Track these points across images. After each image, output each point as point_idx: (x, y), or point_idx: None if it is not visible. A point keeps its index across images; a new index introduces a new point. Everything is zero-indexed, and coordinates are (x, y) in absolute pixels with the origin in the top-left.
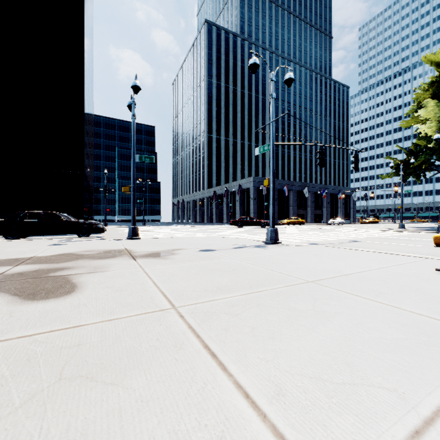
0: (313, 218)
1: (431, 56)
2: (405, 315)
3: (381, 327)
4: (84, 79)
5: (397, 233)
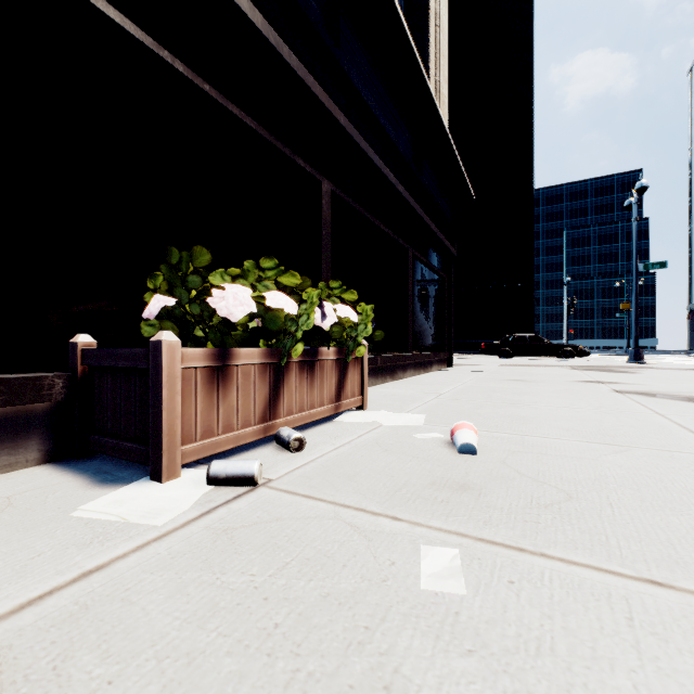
0: None
1: None
2: None
3: None
4: (532, 161)
5: None
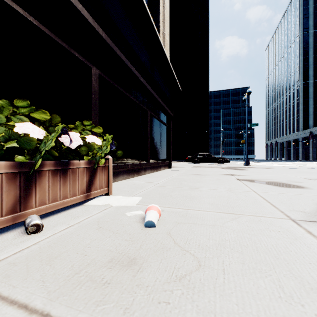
0: None
1: None
2: None
3: None
4: (208, 79)
5: None
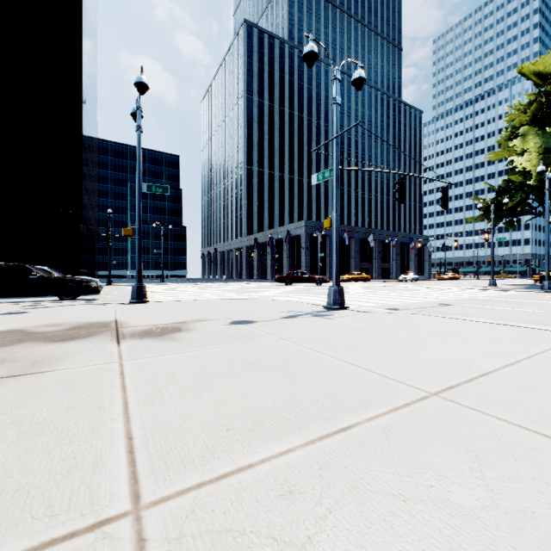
0: (379, 273)
1: (529, 69)
2: None
3: None
4: (81, 88)
5: (491, 292)
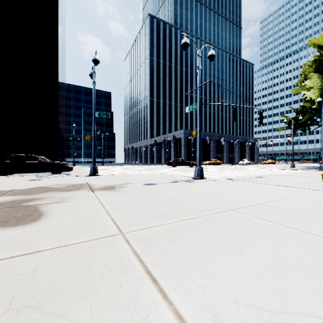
0: (227, 160)
1: (314, 41)
2: (315, 239)
3: (298, 251)
4: (58, 56)
5: (290, 171)
